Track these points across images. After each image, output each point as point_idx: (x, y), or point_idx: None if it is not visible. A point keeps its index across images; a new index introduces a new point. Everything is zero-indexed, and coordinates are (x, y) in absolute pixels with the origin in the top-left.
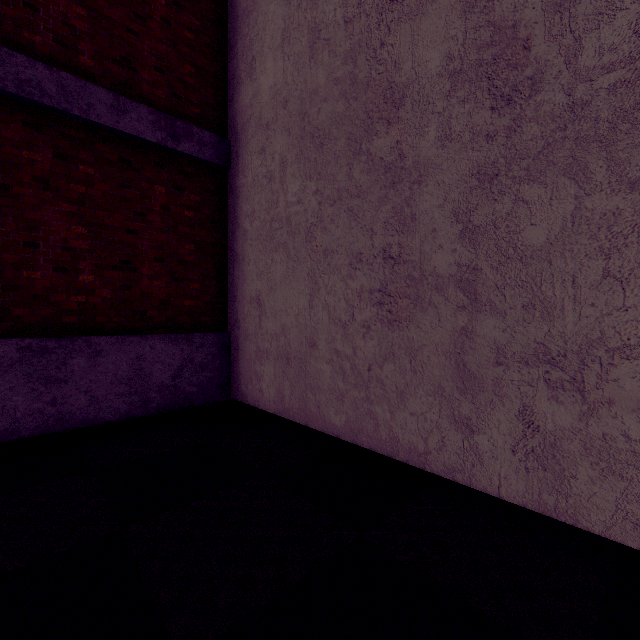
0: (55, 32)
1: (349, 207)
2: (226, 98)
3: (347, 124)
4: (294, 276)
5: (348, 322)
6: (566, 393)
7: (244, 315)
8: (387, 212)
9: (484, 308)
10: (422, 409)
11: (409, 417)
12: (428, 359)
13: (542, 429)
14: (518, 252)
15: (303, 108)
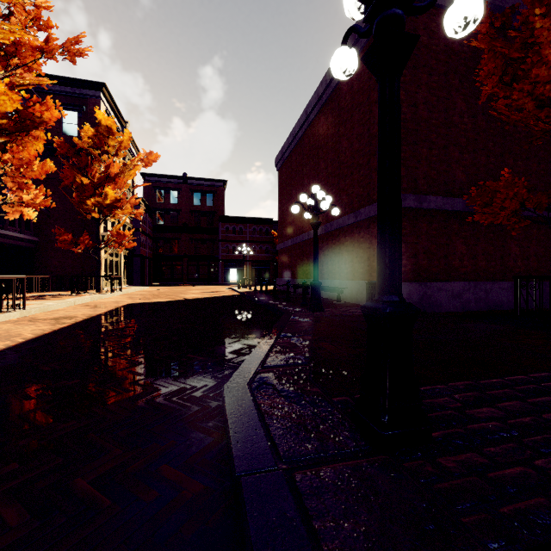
0: None
1: None
2: None
3: None
4: None
5: None
6: None
7: None
8: None
9: None
10: None
11: None
12: None
13: None
14: None
15: None
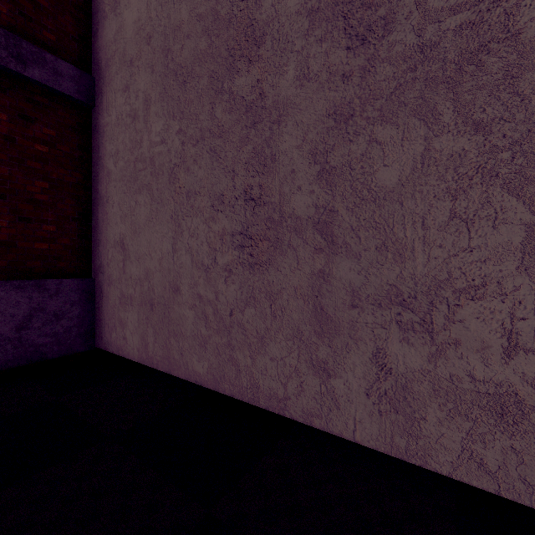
0: None
1: (211, 147)
2: (90, 32)
3: (209, 62)
4: (158, 219)
5: (210, 266)
6: (416, 335)
7: (108, 260)
8: (248, 152)
9: (340, 250)
10: (282, 354)
11: (269, 362)
12: (287, 303)
13: (394, 371)
14: (372, 193)
15: (166, 44)
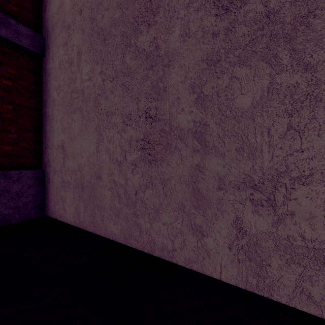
0: None
1: (123, 82)
2: (41, 7)
3: (121, 26)
4: (86, 130)
5: (122, 161)
6: (264, 208)
7: (53, 157)
8: (148, 86)
9: (211, 151)
10: (170, 220)
11: (162, 226)
12: (174, 186)
13: (248, 233)
14: (233, 113)
15: (92, 14)
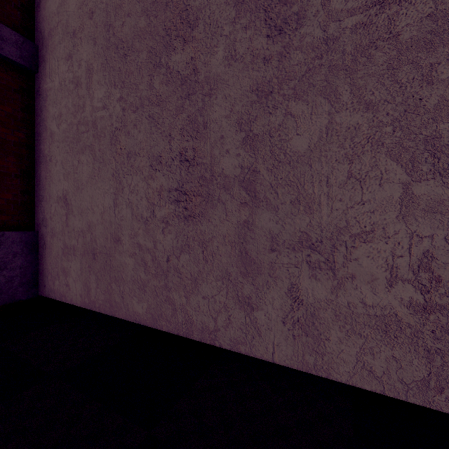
0: None
1: (150, 114)
2: (32, 3)
3: (148, 38)
4: (100, 176)
5: (149, 218)
6: (322, 272)
7: (51, 214)
8: (183, 120)
9: (262, 204)
10: (212, 293)
11: (202, 300)
12: (217, 249)
13: (305, 302)
14: (287, 157)
15: (108, 20)
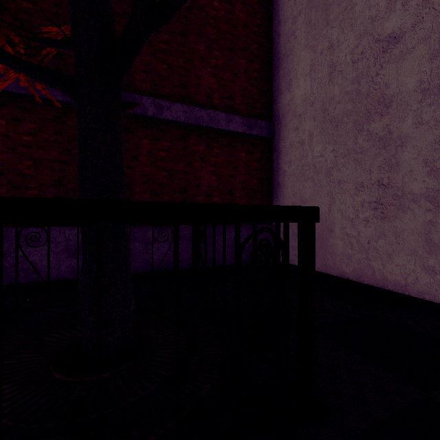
0: (206, 93)
1: (355, 158)
2: (272, 101)
3: (354, 115)
4: (318, 195)
5: (354, 218)
6: None
7: None
8: (380, 161)
9: None
10: (403, 263)
11: (395, 267)
12: (407, 237)
13: None
14: None
15: (324, 107)
